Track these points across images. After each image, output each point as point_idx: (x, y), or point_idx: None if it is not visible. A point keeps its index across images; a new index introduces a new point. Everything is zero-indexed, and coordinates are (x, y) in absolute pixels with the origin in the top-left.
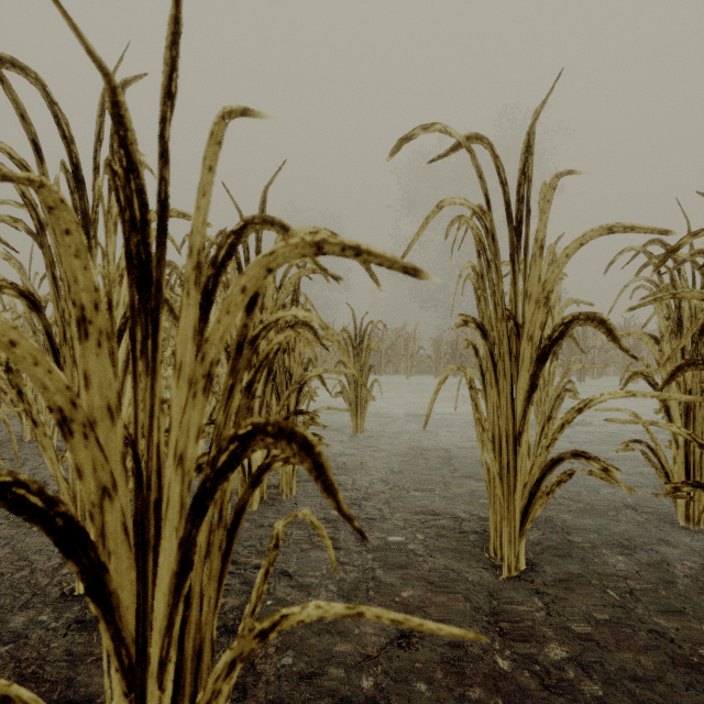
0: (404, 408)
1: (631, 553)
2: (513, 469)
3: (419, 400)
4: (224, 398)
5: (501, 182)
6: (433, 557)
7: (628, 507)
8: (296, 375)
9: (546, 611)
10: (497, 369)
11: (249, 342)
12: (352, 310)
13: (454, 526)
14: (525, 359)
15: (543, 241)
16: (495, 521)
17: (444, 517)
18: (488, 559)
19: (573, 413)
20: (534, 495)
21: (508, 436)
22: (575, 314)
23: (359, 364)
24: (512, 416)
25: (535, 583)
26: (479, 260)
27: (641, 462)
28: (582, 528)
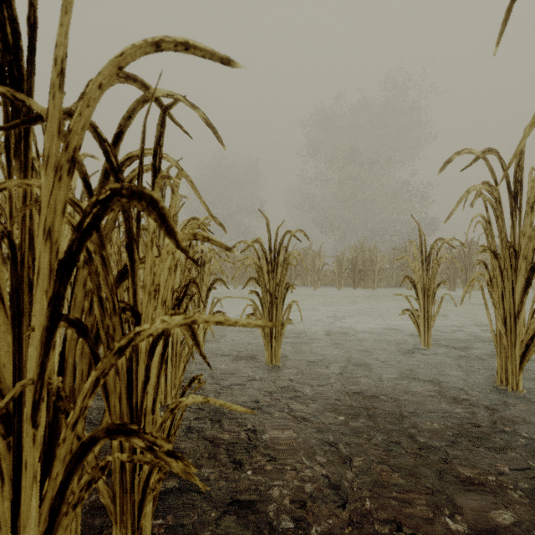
0: (318, 323)
1: None
2: None
3: (330, 314)
4: None
5: None
6: None
7: None
8: (145, 316)
9: None
10: None
11: None
12: (266, 219)
13: None
14: None
15: None
16: None
17: None
18: None
19: None
20: None
21: None
22: None
23: (273, 282)
24: None
25: None
26: None
27: None
28: None
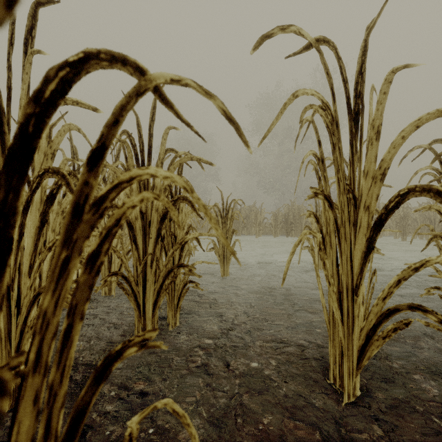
0: (255, 258)
1: (441, 379)
2: (351, 314)
3: (265, 253)
4: (54, 276)
5: (342, 79)
6: (285, 382)
7: (426, 336)
8: (179, 237)
9: (385, 440)
10: (340, 233)
11: (92, 204)
12: (221, 192)
13: (299, 353)
14: (362, 225)
15: (380, 127)
16: (334, 354)
17: (290, 345)
18: (329, 384)
19: (409, 271)
20: (370, 337)
21: (348, 288)
22: (411, 186)
23: (225, 229)
24: (350, 271)
25: (370, 409)
26: (319, 148)
27: (425, 298)
28: (396, 354)
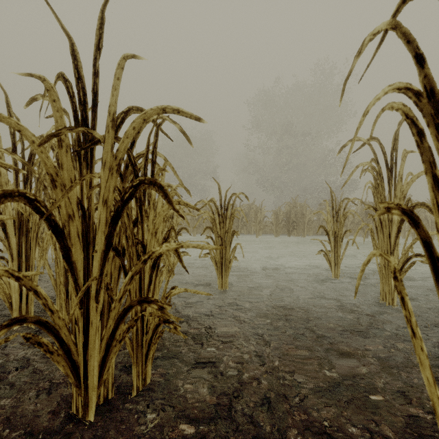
0: (257, 262)
1: None
2: None
3: (268, 255)
4: None
5: None
6: None
7: None
8: (149, 247)
9: None
10: None
11: None
12: (218, 184)
13: None
14: None
15: None
16: None
17: None
18: None
19: None
20: None
21: None
22: None
23: (223, 230)
24: None
25: None
26: (420, 69)
27: None
28: None
